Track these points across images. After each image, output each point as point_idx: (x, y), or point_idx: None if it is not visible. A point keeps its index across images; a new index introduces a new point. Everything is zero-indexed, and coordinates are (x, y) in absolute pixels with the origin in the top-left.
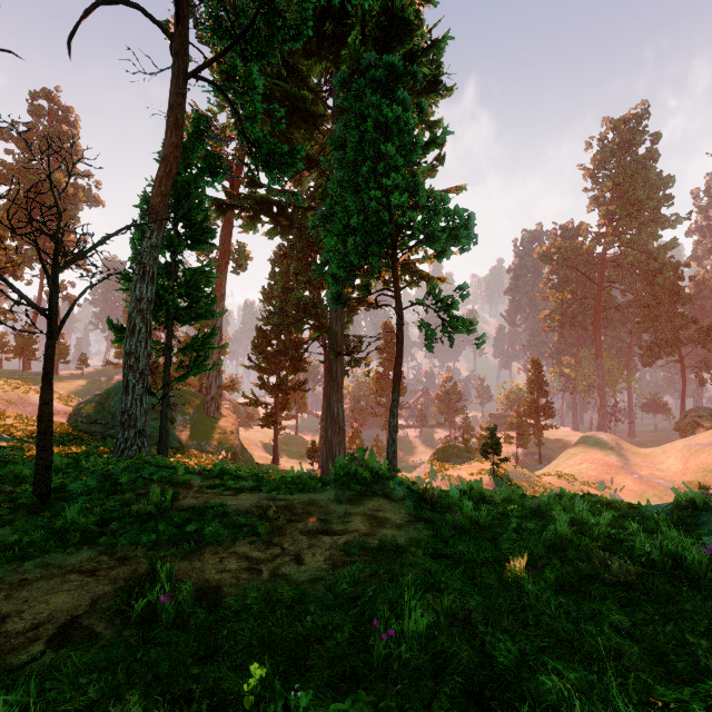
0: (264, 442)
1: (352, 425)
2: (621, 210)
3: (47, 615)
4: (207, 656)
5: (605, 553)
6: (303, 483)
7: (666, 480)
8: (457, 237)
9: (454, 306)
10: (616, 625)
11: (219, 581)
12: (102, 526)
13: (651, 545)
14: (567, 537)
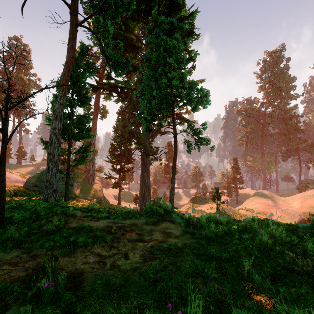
0: (114, 195)
1: (153, 187)
2: (273, 92)
3: None
4: None
5: (288, 253)
6: (130, 214)
7: (294, 211)
8: (202, 101)
9: (200, 133)
10: None
11: (83, 269)
12: (27, 237)
13: None
14: (269, 245)
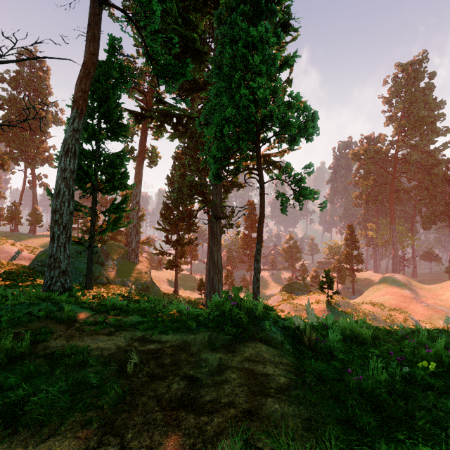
0: (169, 279)
1: (227, 268)
2: (408, 124)
3: None
4: None
5: None
6: (180, 320)
7: (446, 307)
8: (306, 127)
9: (302, 180)
10: None
11: None
12: None
13: None
14: None
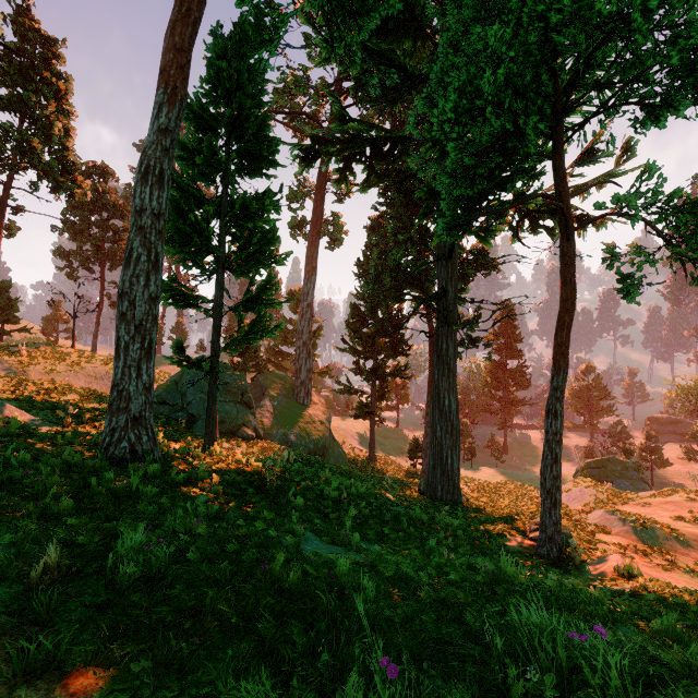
0: (361, 434)
1: (461, 421)
2: None
3: None
4: None
5: None
6: None
7: None
8: None
9: (690, 210)
10: None
11: None
12: None
13: None
14: None
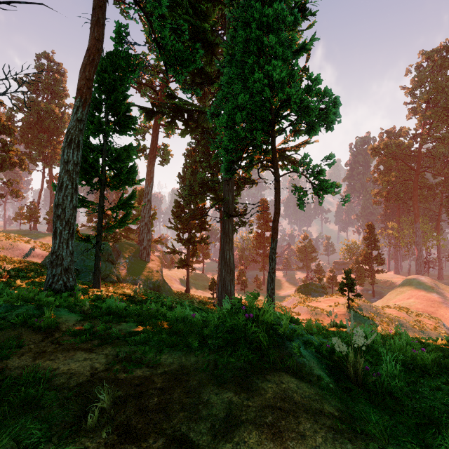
0: (181, 278)
1: (239, 268)
2: (434, 116)
3: None
4: None
5: None
6: (181, 332)
7: None
8: (326, 114)
9: (321, 173)
10: None
11: None
12: None
13: None
14: None
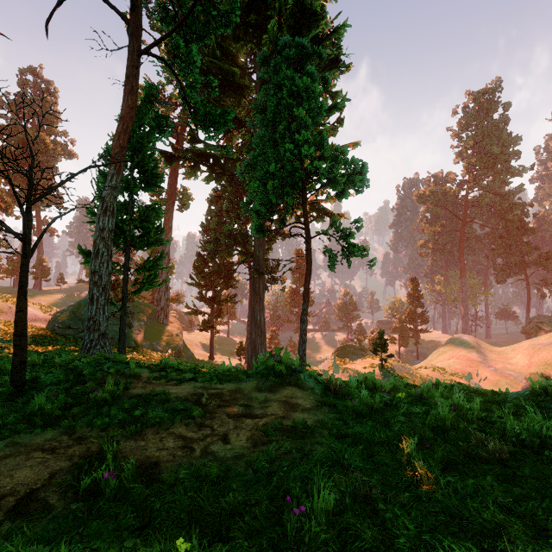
0: (202, 342)
1: (271, 329)
2: (480, 162)
3: (10, 489)
4: (143, 527)
5: (480, 433)
6: (231, 375)
7: (516, 371)
8: (354, 181)
9: (351, 235)
10: (499, 500)
11: (158, 457)
12: (66, 411)
13: (520, 427)
14: (449, 420)
